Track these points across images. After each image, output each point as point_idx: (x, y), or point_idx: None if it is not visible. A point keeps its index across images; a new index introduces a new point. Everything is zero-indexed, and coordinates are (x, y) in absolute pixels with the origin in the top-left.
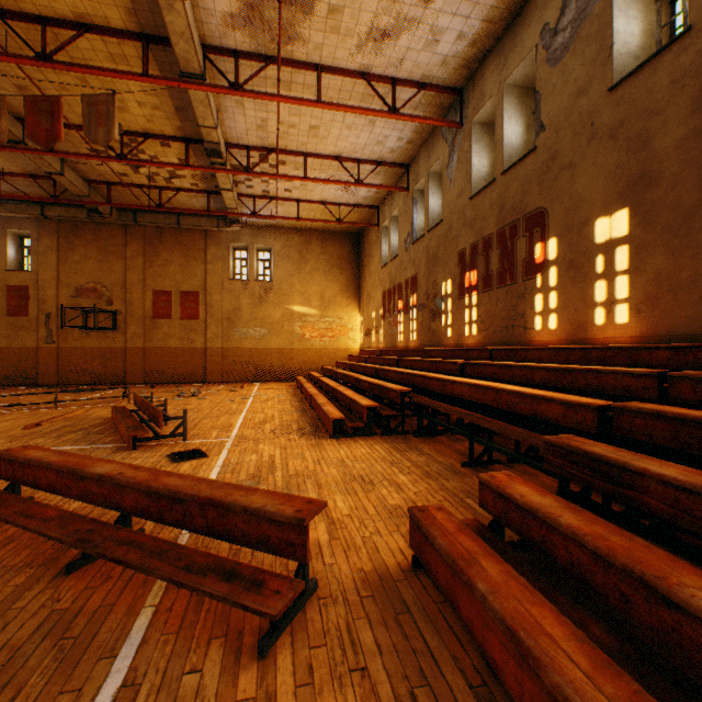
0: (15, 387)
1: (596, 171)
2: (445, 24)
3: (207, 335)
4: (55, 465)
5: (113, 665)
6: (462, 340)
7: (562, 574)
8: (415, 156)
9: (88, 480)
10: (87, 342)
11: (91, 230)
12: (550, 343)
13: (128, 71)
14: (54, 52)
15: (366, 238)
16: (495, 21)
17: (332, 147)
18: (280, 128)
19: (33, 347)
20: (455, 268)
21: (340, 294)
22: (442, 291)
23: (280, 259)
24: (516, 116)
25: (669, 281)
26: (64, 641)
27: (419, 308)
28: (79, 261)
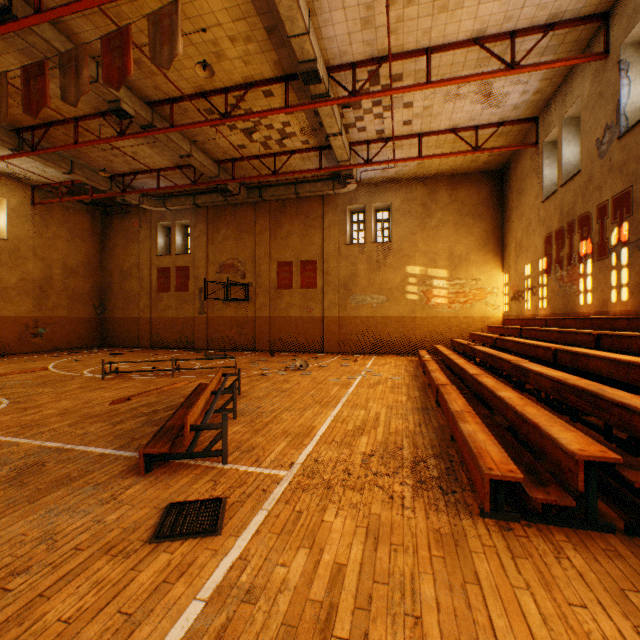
0: (179, 350)
1: None
2: None
3: (324, 303)
4: None
5: None
6: None
7: None
8: None
9: None
10: (227, 312)
11: (230, 213)
12: None
13: None
14: None
15: (514, 171)
16: None
17: (470, 22)
18: (391, 14)
19: (191, 316)
20: None
21: (475, 249)
22: None
23: (399, 216)
24: None
25: None
26: None
27: (638, 245)
28: (221, 241)
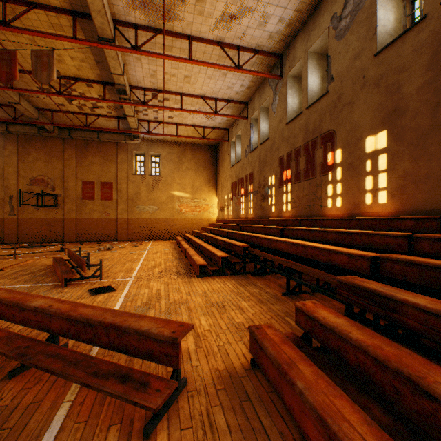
0: None
1: (366, 107)
2: (271, 12)
3: (118, 210)
4: (4, 300)
5: None
6: (281, 214)
7: (349, 368)
8: (251, 97)
9: (27, 311)
10: (37, 215)
11: (40, 141)
12: (337, 216)
13: (63, 35)
14: (11, 20)
15: (221, 149)
16: (302, 11)
17: (199, 90)
18: (165, 77)
19: (1, 218)
20: (277, 168)
21: (204, 184)
22: (269, 182)
23: (165, 161)
24: (315, 72)
25: (412, 176)
26: (2, 431)
27: (254, 193)
28: (32, 161)
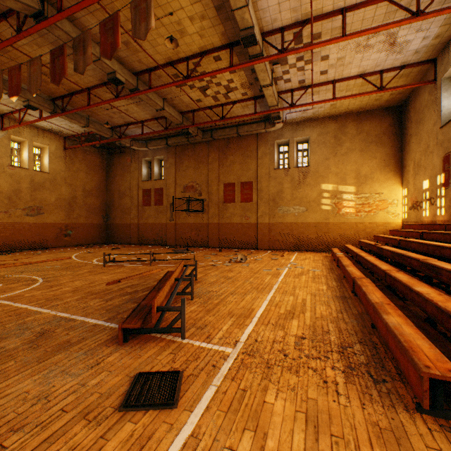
0: (156, 246)
1: None
2: None
3: (258, 213)
4: None
5: None
6: None
7: None
8: None
9: None
10: (188, 220)
11: (190, 149)
12: None
13: None
14: None
15: (412, 105)
16: None
17: None
18: None
19: (164, 223)
20: None
21: (377, 170)
22: None
23: (315, 146)
24: None
25: None
26: None
27: None
28: (185, 170)
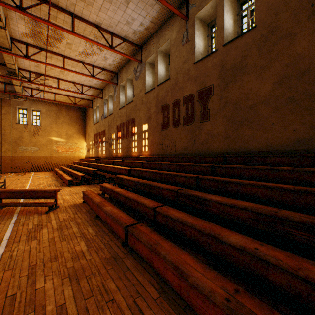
0: None
1: (143, 112)
2: (108, 57)
3: (3, 149)
4: None
5: (13, 218)
6: (117, 154)
7: (114, 200)
8: (104, 87)
9: None
10: None
11: None
12: (135, 155)
13: None
14: None
15: (88, 111)
16: (123, 60)
17: (71, 78)
18: (46, 68)
19: None
20: (116, 130)
21: (76, 133)
22: (112, 137)
23: (45, 116)
24: (130, 88)
25: (152, 142)
26: None
27: (106, 142)
28: None
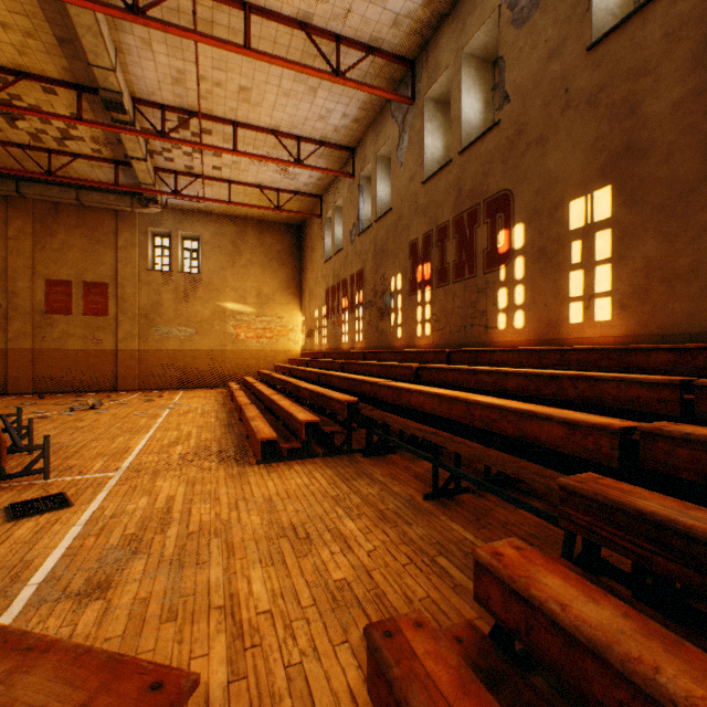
0: None
1: (571, 145)
2: None
3: (119, 334)
4: None
5: None
6: (414, 341)
7: None
8: (361, 138)
9: None
10: None
11: None
12: (516, 344)
13: None
14: None
15: (309, 231)
16: None
17: (268, 118)
18: (202, 85)
19: None
20: (406, 261)
21: (280, 291)
22: (392, 286)
23: (210, 249)
24: (474, 90)
25: (663, 270)
26: None
27: (366, 306)
28: None
